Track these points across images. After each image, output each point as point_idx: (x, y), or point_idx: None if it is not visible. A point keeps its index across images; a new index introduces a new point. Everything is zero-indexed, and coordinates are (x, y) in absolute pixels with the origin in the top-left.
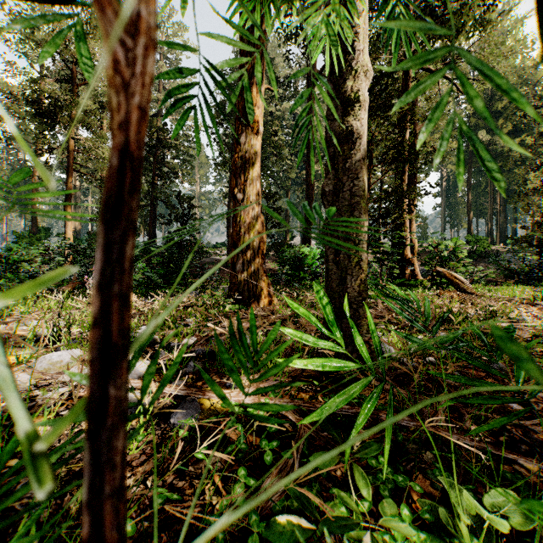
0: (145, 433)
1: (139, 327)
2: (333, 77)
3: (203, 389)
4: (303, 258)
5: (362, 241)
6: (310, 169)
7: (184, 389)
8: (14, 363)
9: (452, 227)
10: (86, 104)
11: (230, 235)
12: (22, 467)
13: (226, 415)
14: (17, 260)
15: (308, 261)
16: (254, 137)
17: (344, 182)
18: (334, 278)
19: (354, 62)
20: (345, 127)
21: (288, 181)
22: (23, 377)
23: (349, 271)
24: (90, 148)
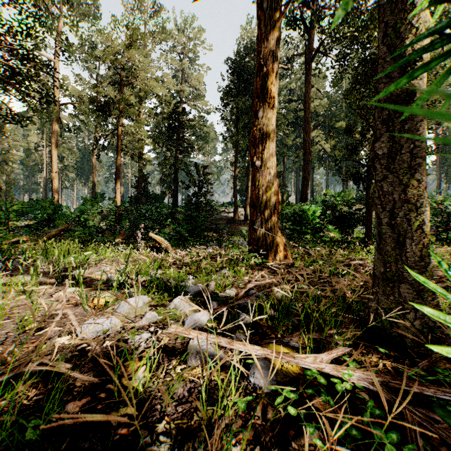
0: (244, 399)
1: (186, 277)
2: (386, 40)
3: (277, 351)
4: (302, 215)
5: (424, 204)
6: (306, 136)
7: (259, 348)
8: (102, 305)
9: (448, 183)
10: (130, 99)
11: (236, 196)
12: (137, 416)
13: (301, 379)
14: (84, 218)
15: (307, 218)
16: (271, 111)
17: (401, 144)
18: (389, 242)
19: (414, 20)
20: (405, 88)
21: (285, 148)
22: (114, 321)
23: (408, 234)
24: (132, 132)
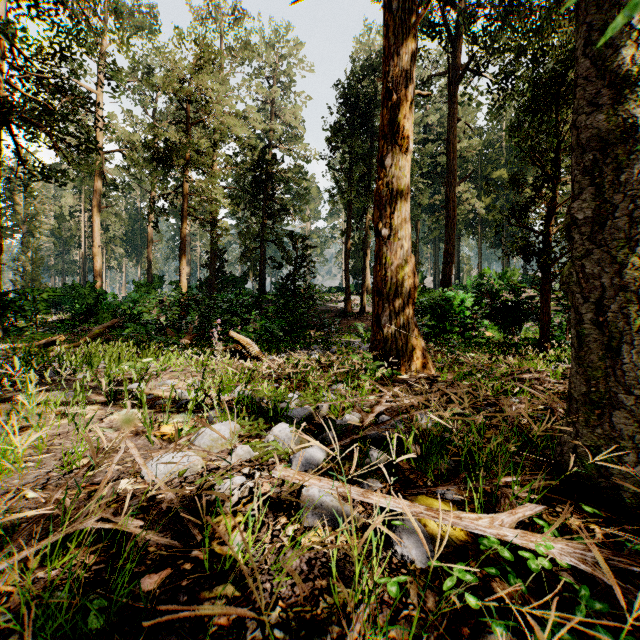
0: (394, 579)
1: (287, 396)
2: (589, 49)
3: (434, 508)
4: (445, 305)
5: None
6: (450, 192)
7: (406, 503)
8: (172, 434)
9: None
10: (200, 144)
11: (348, 278)
12: (239, 599)
13: (470, 549)
14: (137, 311)
15: (452, 309)
16: (403, 156)
17: (614, 204)
18: (594, 348)
19: (634, 19)
20: (620, 120)
21: (418, 210)
22: (193, 458)
23: (624, 337)
24: (203, 189)
